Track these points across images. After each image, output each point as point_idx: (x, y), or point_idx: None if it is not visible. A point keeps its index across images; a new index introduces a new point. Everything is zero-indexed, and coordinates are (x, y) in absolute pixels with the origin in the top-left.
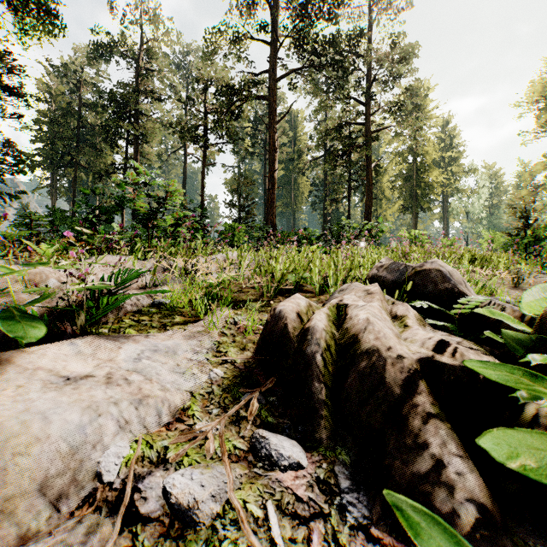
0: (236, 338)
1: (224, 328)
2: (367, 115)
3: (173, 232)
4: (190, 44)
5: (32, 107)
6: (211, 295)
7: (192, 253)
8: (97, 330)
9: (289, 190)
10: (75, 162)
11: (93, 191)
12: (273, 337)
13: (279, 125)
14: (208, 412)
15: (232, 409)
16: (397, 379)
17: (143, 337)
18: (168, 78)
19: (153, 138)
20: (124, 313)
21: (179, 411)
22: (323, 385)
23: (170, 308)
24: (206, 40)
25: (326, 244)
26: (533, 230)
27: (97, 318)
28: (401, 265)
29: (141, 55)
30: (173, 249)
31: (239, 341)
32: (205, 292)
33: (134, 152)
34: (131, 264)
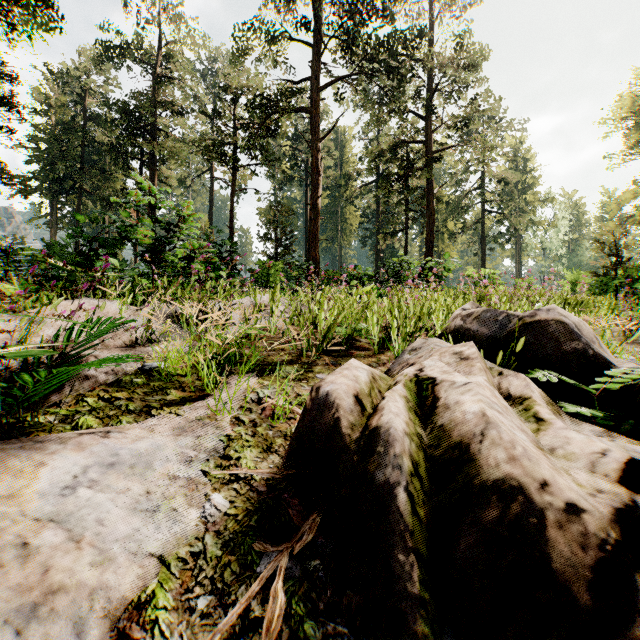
0: (258, 428)
1: (241, 410)
2: (427, 132)
3: (184, 268)
4: (217, 48)
5: (25, 119)
6: (229, 354)
7: (208, 296)
8: (35, 418)
9: (335, 221)
10: (79, 187)
11: (88, 218)
12: (316, 436)
13: (323, 144)
14: (187, 606)
15: (233, 609)
16: (577, 565)
17: (98, 436)
18: (191, 87)
19: (172, 157)
20: (92, 386)
21: (129, 610)
22: (413, 557)
23: (166, 376)
24: (235, 41)
25: (381, 285)
26: (625, 269)
27: (34, 399)
28: (499, 313)
29: (158, 60)
30: (179, 290)
31: (262, 434)
32: (219, 352)
33: (150, 175)
34: (116, 311)
